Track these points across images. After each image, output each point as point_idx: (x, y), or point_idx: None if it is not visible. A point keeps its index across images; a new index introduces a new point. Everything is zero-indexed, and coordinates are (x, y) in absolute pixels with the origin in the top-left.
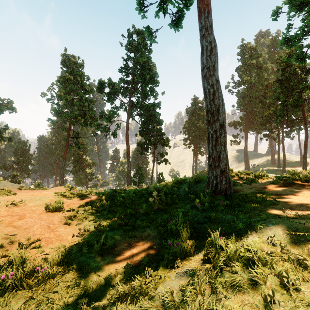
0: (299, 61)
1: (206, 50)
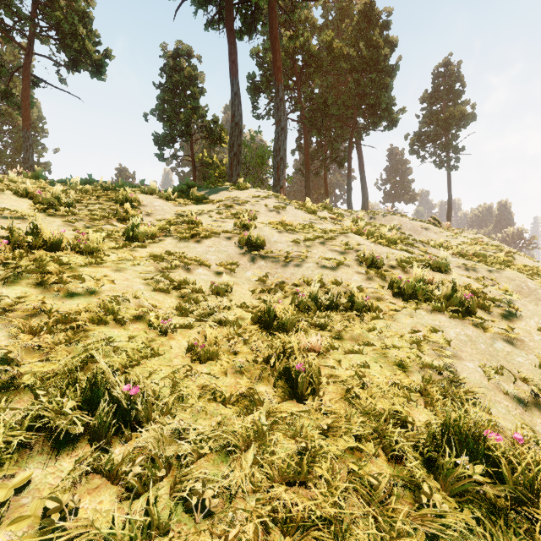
0: (162, 160)
1: (25, 149)
